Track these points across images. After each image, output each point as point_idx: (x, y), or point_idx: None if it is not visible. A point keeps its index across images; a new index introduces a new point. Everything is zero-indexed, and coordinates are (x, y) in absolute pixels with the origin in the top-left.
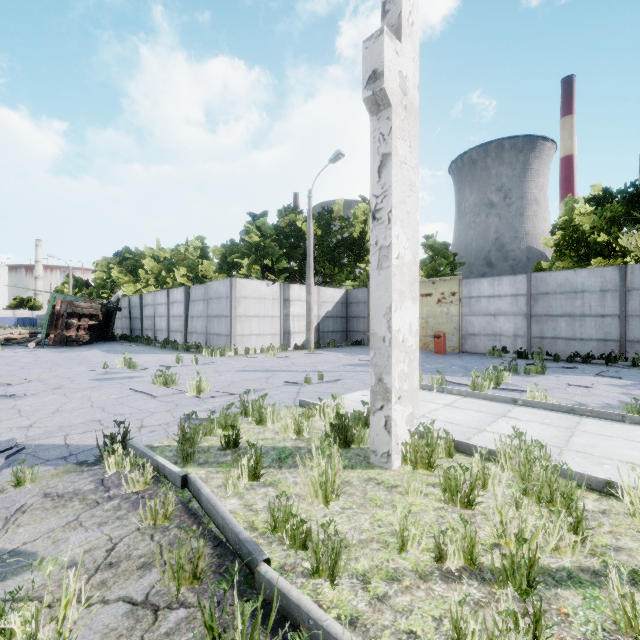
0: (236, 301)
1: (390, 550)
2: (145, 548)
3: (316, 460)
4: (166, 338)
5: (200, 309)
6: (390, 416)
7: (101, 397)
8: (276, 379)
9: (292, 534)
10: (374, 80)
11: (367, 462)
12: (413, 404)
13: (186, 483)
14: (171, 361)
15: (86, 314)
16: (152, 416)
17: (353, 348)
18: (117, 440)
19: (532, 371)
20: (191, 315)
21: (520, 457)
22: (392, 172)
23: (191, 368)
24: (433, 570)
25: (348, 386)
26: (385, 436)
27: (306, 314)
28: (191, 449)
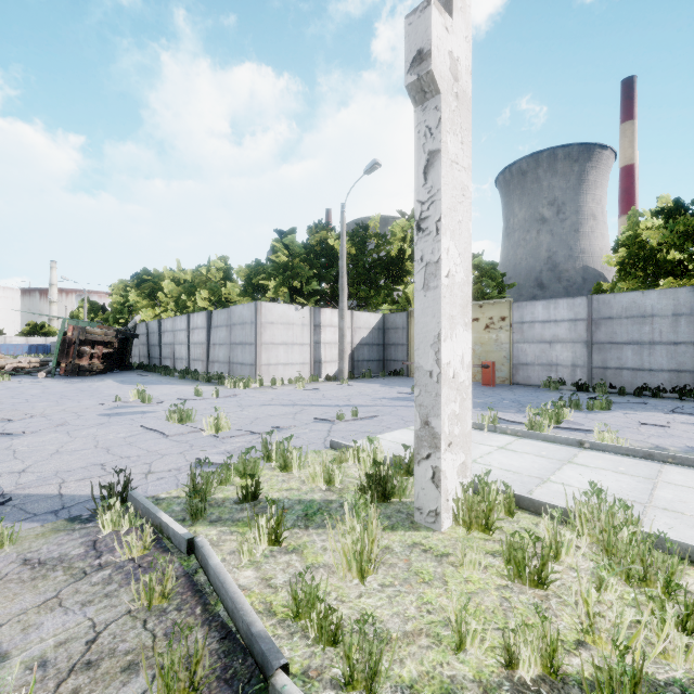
0: (261, 327)
1: (444, 648)
2: (134, 640)
3: (349, 522)
4: (186, 367)
5: (223, 336)
6: (439, 467)
7: (108, 436)
8: (305, 415)
9: (319, 625)
10: (419, 62)
11: (410, 521)
12: (465, 451)
13: (193, 548)
14: (190, 393)
15: (100, 341)
16: (162, 459)
17: (391, 379)
18: (119, 489)
19: (596, 407)
20: (213, 342)
21: (600, 520)
22: (441, 173)
23: (211, 402)
24: (501, 681)
25: (386, 424)
26: (432, 491)
27: (339, 341)
28: (201, 504)
